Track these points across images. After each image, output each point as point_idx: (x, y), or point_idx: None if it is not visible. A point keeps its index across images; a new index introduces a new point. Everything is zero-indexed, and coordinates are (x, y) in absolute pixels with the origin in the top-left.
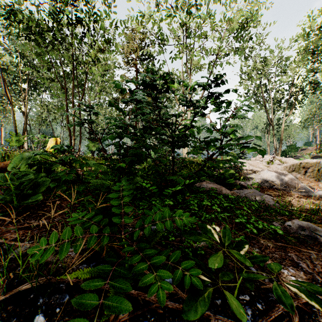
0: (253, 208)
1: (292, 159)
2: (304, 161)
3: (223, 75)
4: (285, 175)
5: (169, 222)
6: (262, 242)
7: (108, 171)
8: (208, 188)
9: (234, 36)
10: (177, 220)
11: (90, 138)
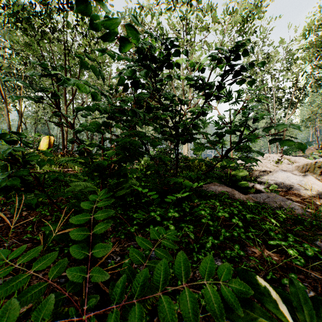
0: (280, 218)
1: (302, 158)
2: (319, 160)
3: (245, 43)
4: (302, 176)
5: (188, 295)
6: (313, 276)
7: (83, 172)
8: (217, 191)
9: (236, 31)
10: (206, 288)
11: (58, 122)
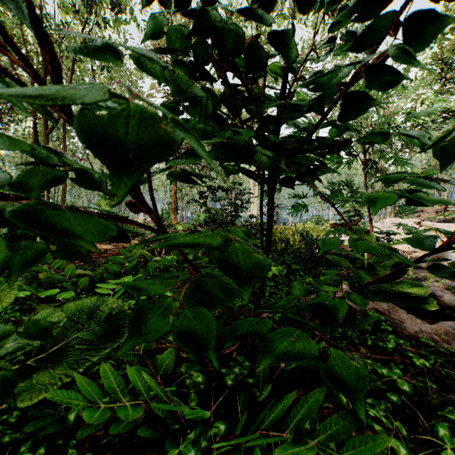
0: None
1: (452, 225)
2: None
3: None
4: None
5: None
6: None
7: None
8: None
9: None
10: None
11: None
